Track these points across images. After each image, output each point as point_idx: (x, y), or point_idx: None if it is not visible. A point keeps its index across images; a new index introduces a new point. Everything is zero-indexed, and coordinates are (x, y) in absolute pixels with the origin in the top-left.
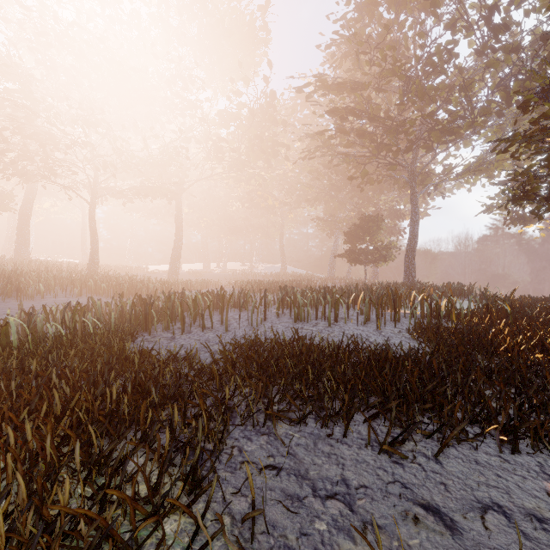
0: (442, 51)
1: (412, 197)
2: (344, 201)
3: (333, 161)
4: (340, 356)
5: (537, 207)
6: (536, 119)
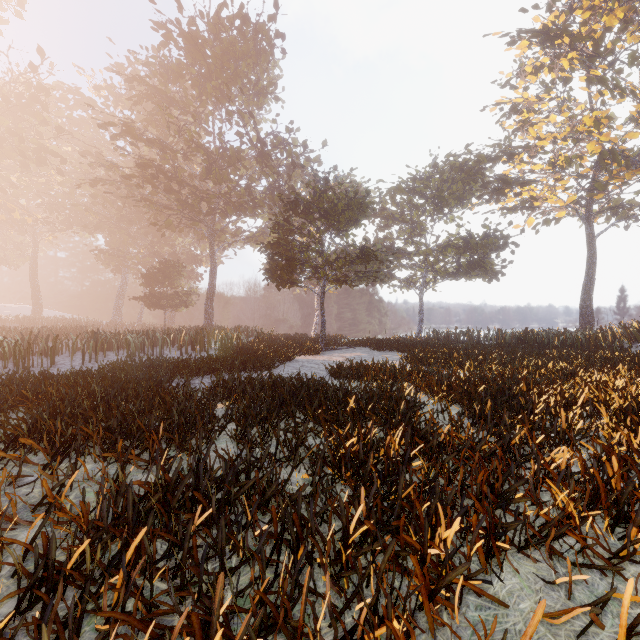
0: (234, 152)
1: (211, 252)
2: (135, 235)
3: (122, 187)
4: (188, 360)
5: (279, 284)
6: (277, 241)
